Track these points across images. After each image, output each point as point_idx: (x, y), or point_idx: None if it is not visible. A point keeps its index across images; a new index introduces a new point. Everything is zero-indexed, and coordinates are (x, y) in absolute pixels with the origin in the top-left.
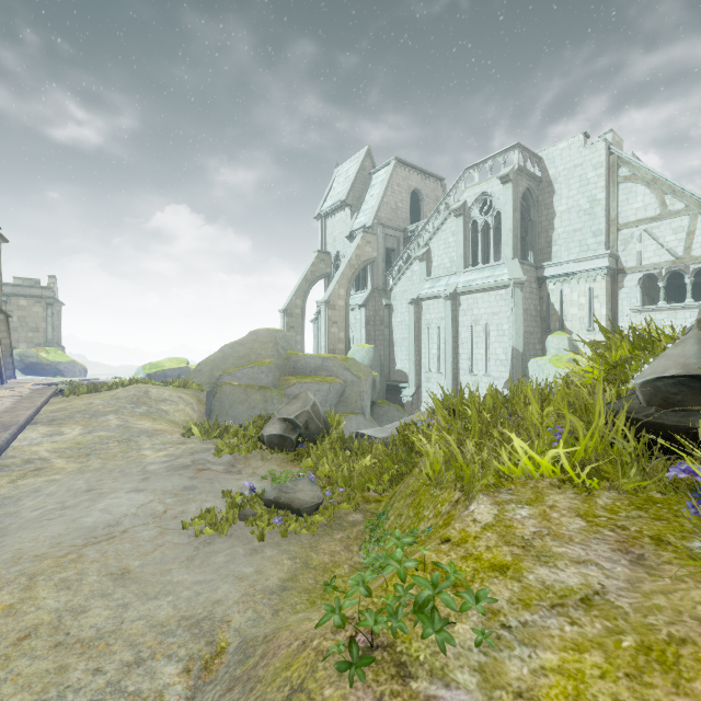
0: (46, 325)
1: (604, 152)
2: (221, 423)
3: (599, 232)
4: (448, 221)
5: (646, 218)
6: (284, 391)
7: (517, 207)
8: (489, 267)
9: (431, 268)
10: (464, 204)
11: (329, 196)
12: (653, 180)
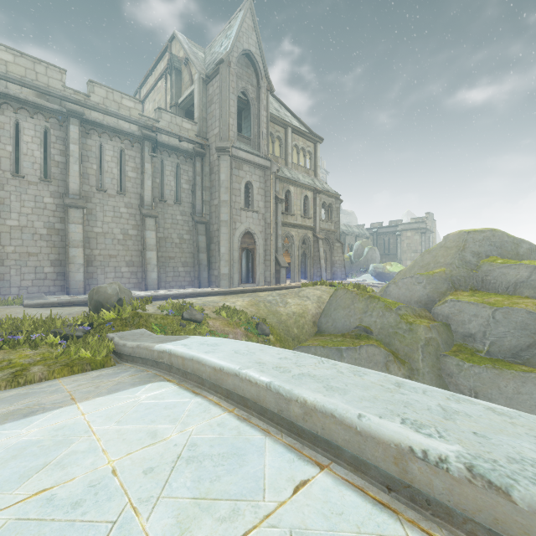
0: (421, 248)
1: None
2: (325, 322)
3: None
4: None
5: None
6: (433, 308)
7: None
8: None
9: None
10: None
11: None
12: None
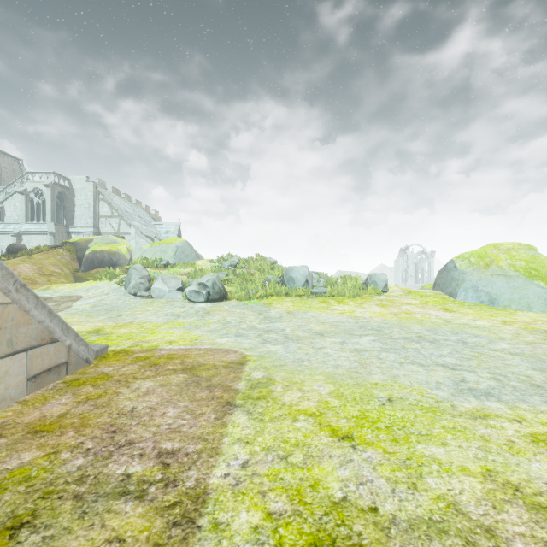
0: None
1: (93, 187)
2: None
3: (92, 217)
4: (16, 195)
5: (108, 216)
6: None
7: (54, 199)
8: (40, 224)
9: (4, 217)
10: (26, 189)
11: None
12: (110, 203)
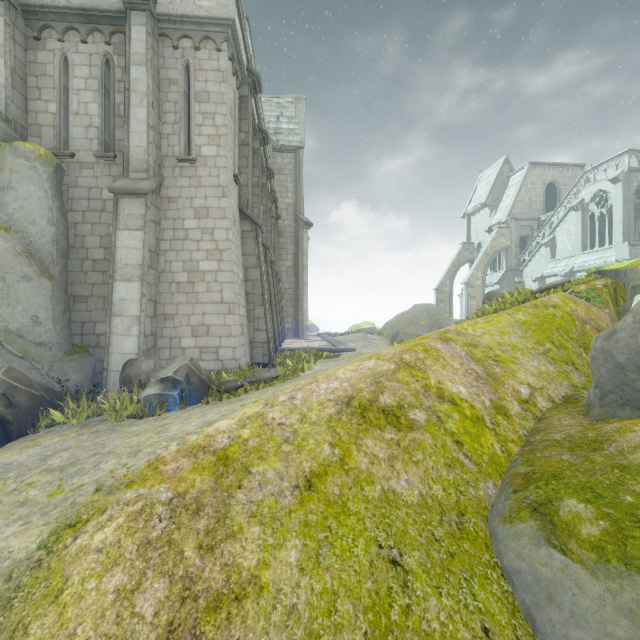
0: None
1: None
2: None
3: None
4: (569, 214)
5: None
6: None
7: (628, 200)
8: (602, 250)
9: (555, 252)
10: (582, 200)
11: (472, 199)
12: None
